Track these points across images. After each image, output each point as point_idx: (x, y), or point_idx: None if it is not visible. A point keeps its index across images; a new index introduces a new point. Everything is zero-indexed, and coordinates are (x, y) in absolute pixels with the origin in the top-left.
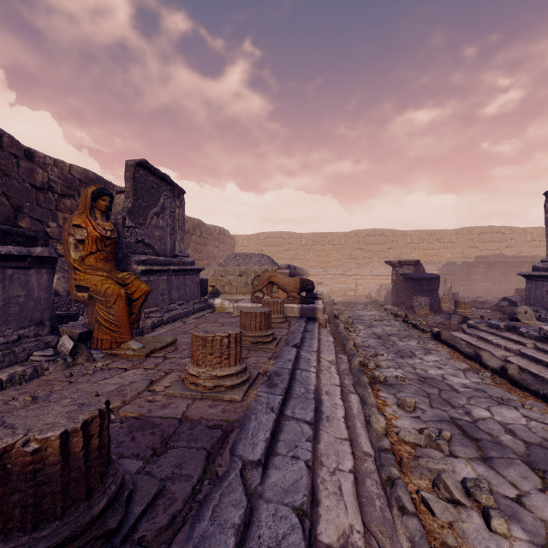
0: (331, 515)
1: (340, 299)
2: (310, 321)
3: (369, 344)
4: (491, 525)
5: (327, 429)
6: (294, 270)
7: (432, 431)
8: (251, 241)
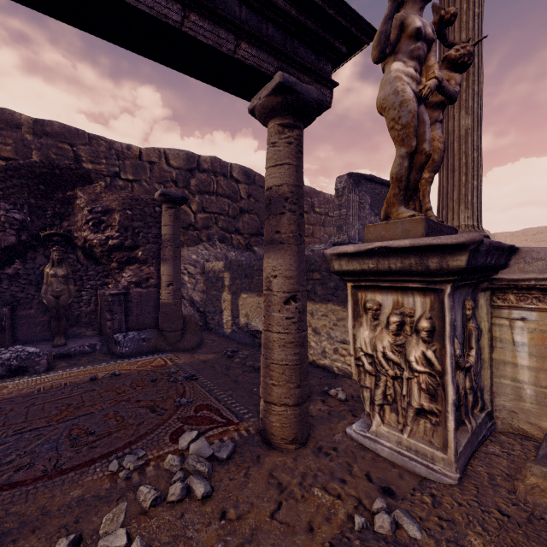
0: None
1: None
2: None
3: None
4: None
5: None
6: None
7: None
8: (515, 238)
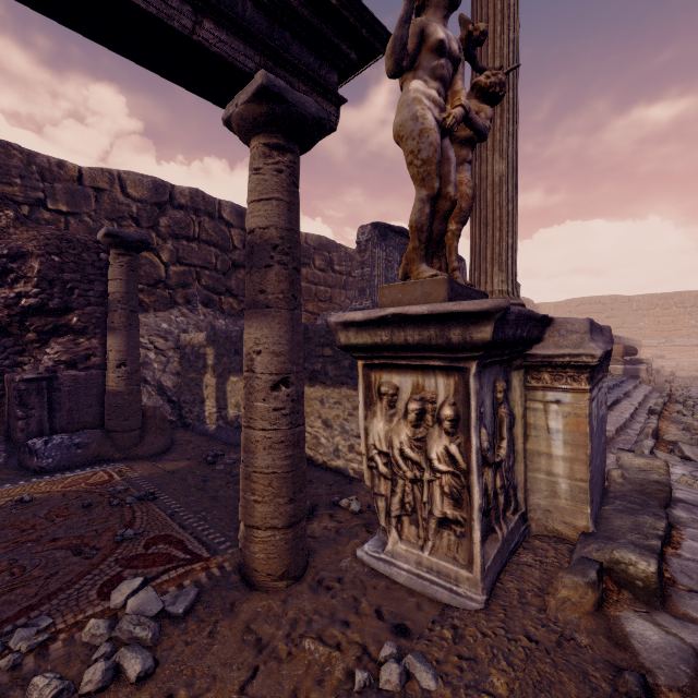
0: (627, 402)
1: (689, 374)
2: (632, 378)
3: (690, 395)
4: (692, 416)
5: (631, 399)
6: (619, 339)
7: (693, 408)
8: (559, 309)
